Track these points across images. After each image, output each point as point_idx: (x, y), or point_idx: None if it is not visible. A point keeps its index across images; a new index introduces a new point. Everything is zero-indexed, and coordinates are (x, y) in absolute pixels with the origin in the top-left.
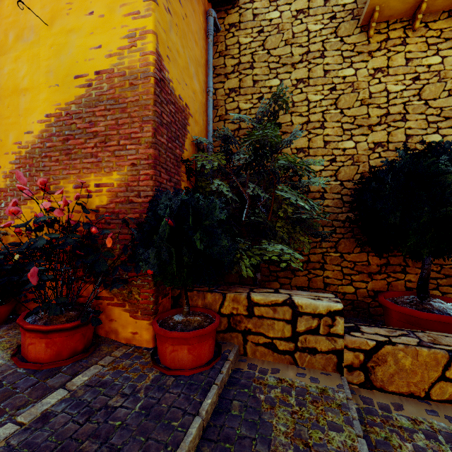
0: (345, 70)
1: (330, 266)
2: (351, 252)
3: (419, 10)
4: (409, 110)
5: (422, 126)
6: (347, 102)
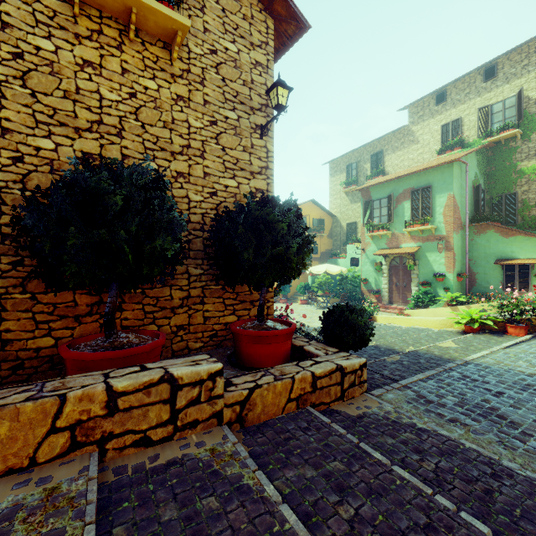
0: (39, 39)
1: (14, 314)
2: (49, 291)
3: (131, 19)
4: (126, 127)
5: (140, 150)
6: (42, 84)
